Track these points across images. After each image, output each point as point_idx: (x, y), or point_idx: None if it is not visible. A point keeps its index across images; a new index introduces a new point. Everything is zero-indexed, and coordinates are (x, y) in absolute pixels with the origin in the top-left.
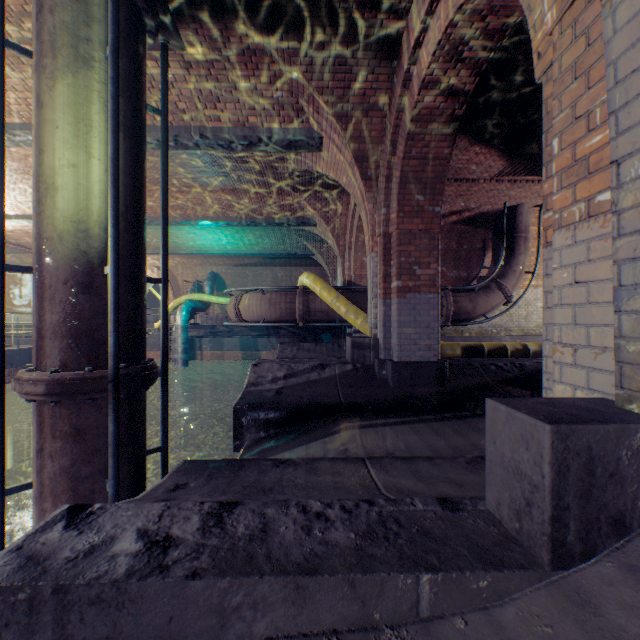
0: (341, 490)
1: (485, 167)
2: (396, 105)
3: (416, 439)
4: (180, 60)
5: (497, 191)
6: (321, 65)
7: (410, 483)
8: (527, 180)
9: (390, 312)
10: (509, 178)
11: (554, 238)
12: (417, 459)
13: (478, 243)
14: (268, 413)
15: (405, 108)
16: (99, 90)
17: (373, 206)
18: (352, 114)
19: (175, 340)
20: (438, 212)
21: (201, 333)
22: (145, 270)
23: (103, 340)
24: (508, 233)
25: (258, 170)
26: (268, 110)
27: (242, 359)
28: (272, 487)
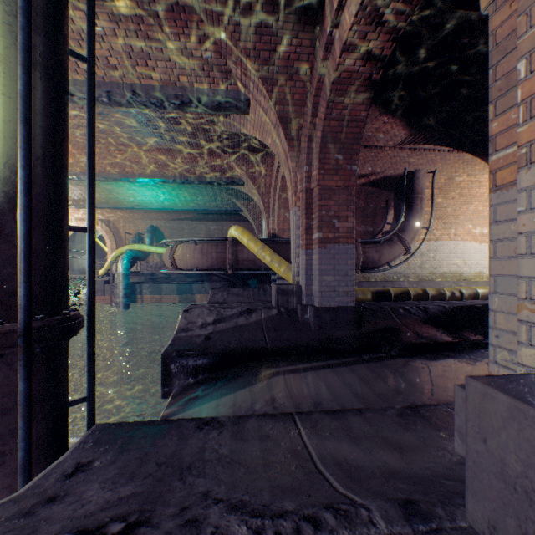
0: (271, 465)
1: (391, 136)
2: (318, 68)
3: (341, 385)
4: (109, 12)
5: (399, 158)
6: (248, 26)
7: (346, 449)
8: (424, 149)
9: (312, 261)
10: (410, 146)
11: (520, 176)
12: (347, 413)
13: (382, 202)
14: (197, 359)
15: (327, 71)
16: (10, 23)
17: (296, 164)
18: (277, 77)
19: (117, 286)
20: (355, 170)
21: (142, 279)
22: (67, 218)
23: (14, 291)
24: (407, 194)
25: (191, 131)
26: (198, 70)
27: (179, 302)
28: (191, 464)
